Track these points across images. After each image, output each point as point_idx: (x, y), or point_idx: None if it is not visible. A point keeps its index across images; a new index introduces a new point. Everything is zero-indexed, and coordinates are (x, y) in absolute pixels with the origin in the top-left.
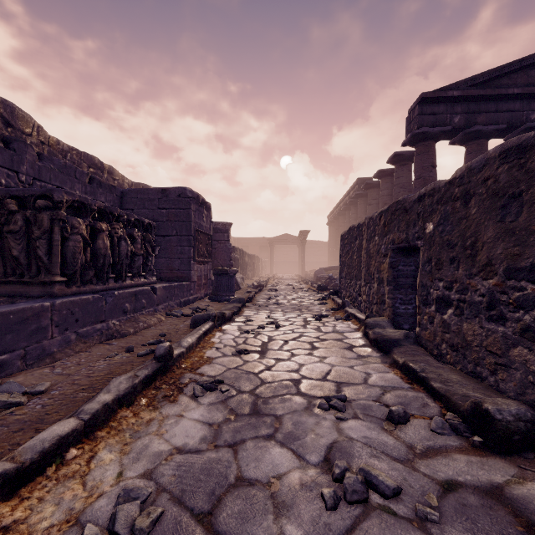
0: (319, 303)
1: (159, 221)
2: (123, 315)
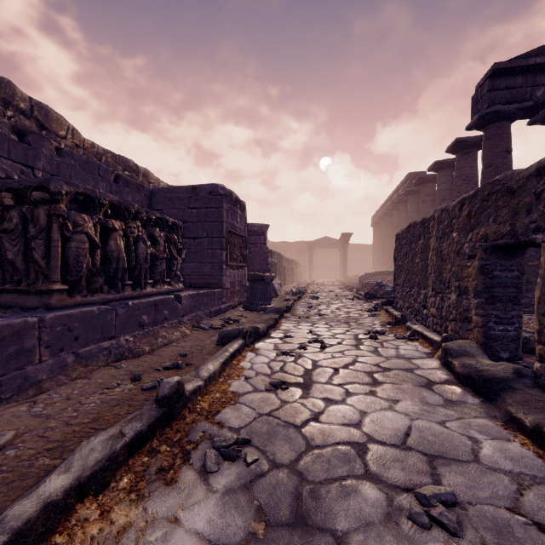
0: (370, 315)
1: (189, 221)
2: (139, 329)
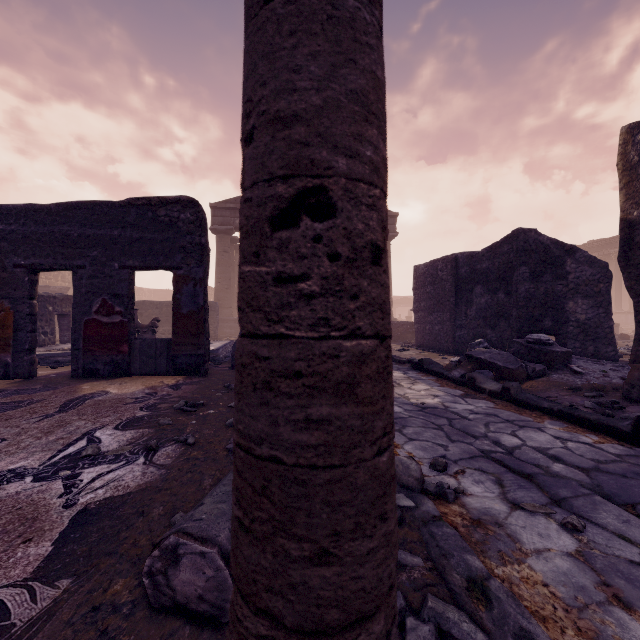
0: None
1: None
2: None
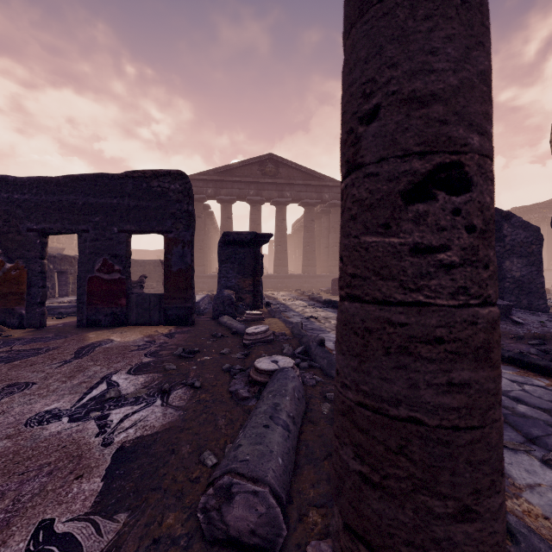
0: None
1: None
2: None
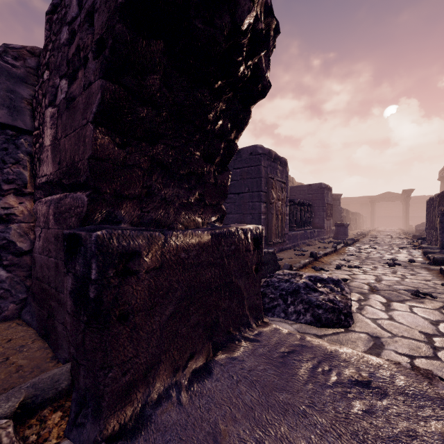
0: (407, 244)
1: (307, 200)
2: (308, 239)
